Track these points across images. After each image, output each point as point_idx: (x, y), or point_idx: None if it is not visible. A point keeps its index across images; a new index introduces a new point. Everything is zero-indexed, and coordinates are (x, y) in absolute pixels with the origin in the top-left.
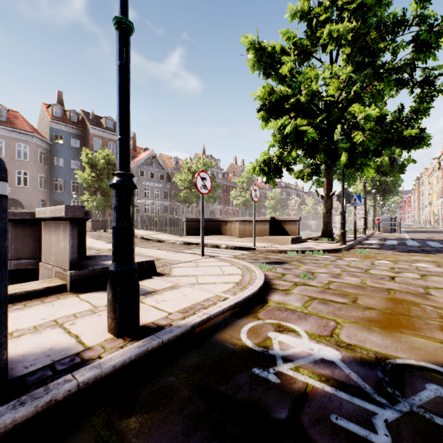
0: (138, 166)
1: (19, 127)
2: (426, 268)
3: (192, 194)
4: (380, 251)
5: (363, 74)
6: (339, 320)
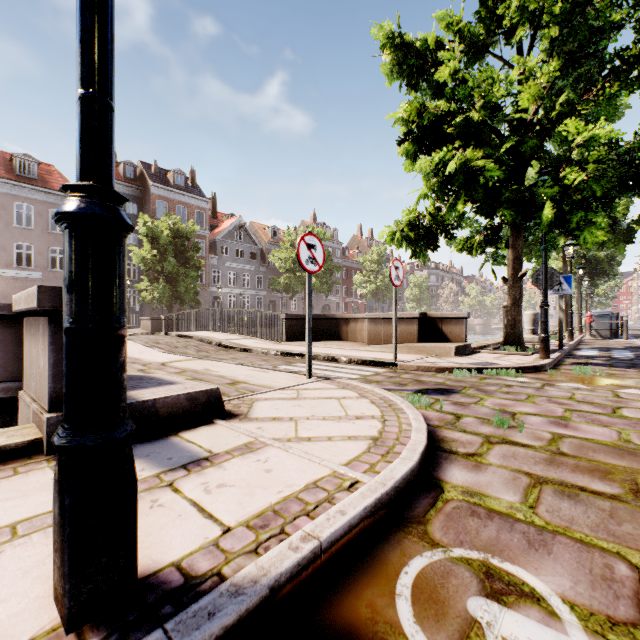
0: (219, 240)
1: (53, 186)
2: None
3: (297, 279)
4: (614, 370)
5: (573, 77)
6: (635, 558)
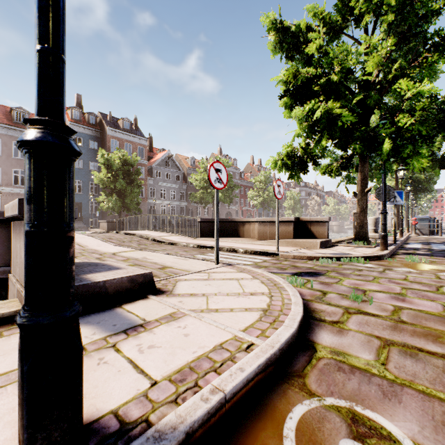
0: (154, 167)
1: None
2: None
3: (208, 194)
4: (434, 259)
5: (404, 50)
6: None
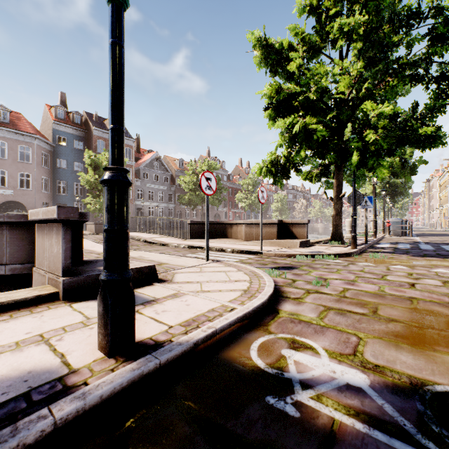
0: (141, 168)
1: (21, 128)
2: (446, 274)
3: (197, 196)
4: (394, 255)
5: (374, 71)
6: (361, 335)
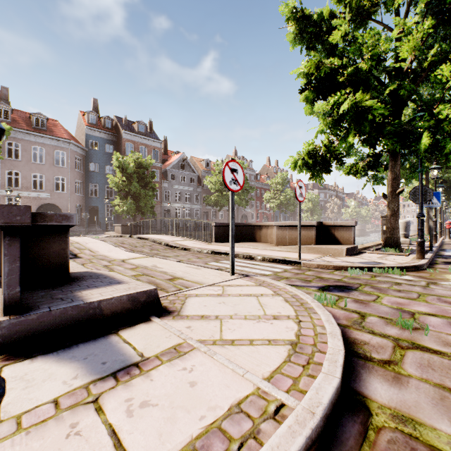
0: (168, 170)
1: (57, 134)
2: None
3: (223, 197)
4: None
5: (441, 35)
6: None
